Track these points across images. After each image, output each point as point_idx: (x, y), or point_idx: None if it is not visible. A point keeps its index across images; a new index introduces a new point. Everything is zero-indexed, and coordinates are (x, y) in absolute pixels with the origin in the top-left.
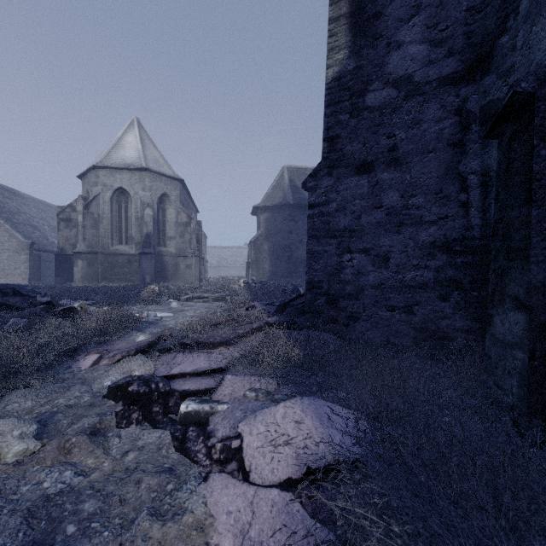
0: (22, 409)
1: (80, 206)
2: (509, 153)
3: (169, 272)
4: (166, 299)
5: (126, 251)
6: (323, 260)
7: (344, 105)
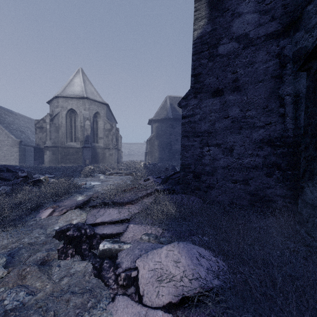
0: (0, 246)
1: (48, 120)
2: (316, 80)
3: (99, 158)
4: (97, 173)
5: (75, 145)
6: (191, 151)
7: (204, 53)
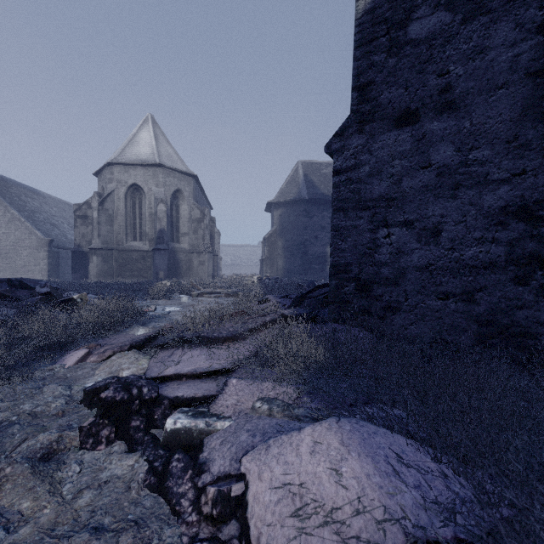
0: None
1: (95, 203)
2: None
3: (182, 269)
4: (178, 294)
5: (140, 247)
6: (352, 238)
7: (379, 42)
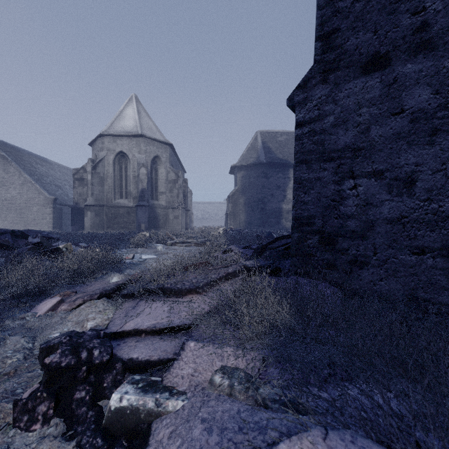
0: None
1: (89, 167)
2: None
3: (160, 222)
4: (155, 243)
5: (126, 204)
6: (315, 190)
7: None
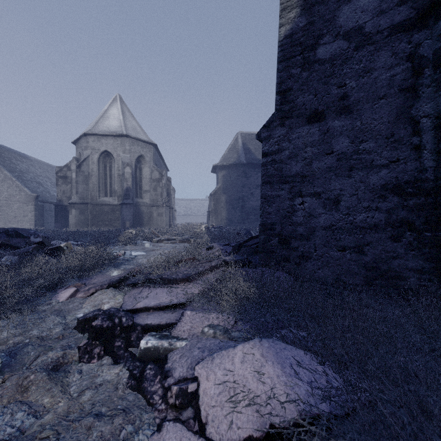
0: None
1: (74, 166)
2: None
3: (144, 219)
4: (141, 240)
5: (110, 202)
6: (276, 204)
7: (296, 59)
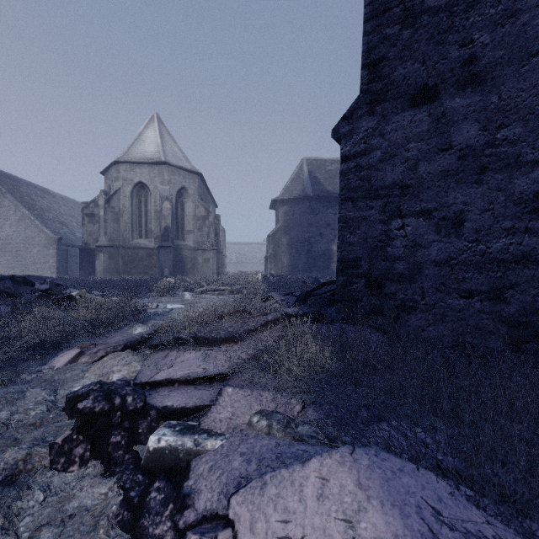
0: None
1: (102, 201)
2: None
3: (187, 266)
4: (182, 291)
5: (146, 244)
6: (362, 230)
7: (392, 13)
